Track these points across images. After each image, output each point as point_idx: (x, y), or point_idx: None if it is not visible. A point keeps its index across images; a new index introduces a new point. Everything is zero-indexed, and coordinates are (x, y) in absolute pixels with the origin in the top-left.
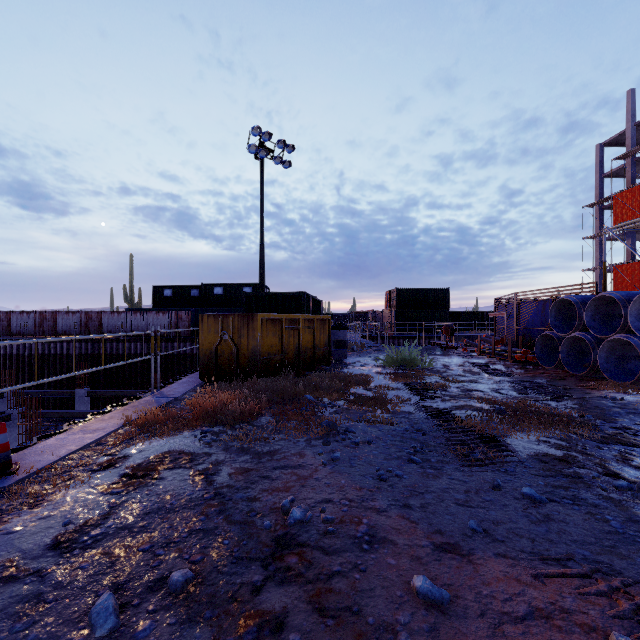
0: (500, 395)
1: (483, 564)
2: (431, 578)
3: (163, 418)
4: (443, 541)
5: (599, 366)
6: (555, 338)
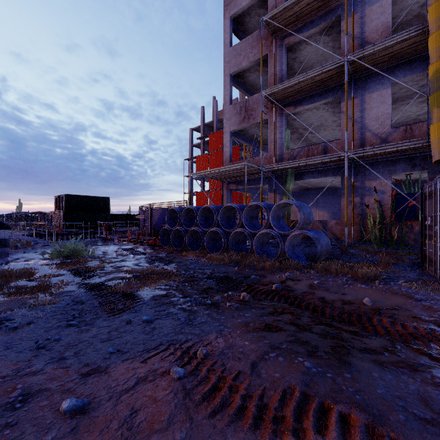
0: (139, 267)
1: (115, 370)
2: (77, 397)
3: None
4: (89, 369)
5: (187, 244)
6: (169, 230)
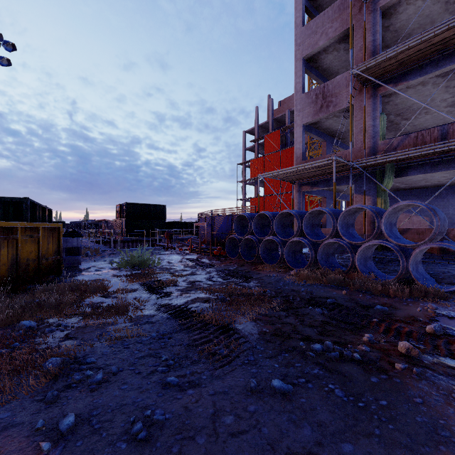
0: (213, 282)
1: None
2: None
3: None
4: None
5: (260, 256)
6: (237, 239)
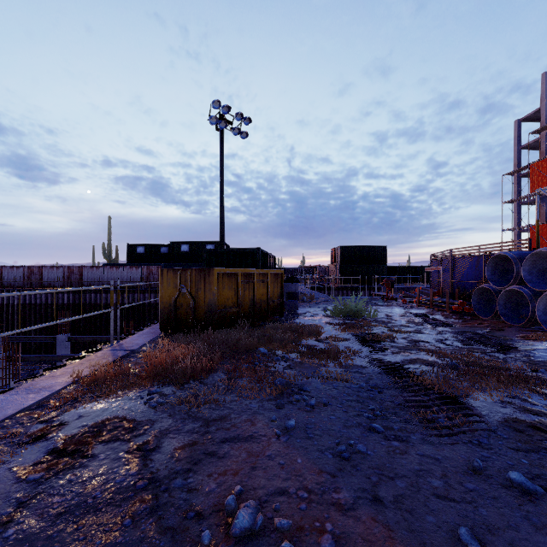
0: (445, 346)
1: None
2: None
3: (114, 375)
4: None
5: (537, 318)
6: (492, 291)
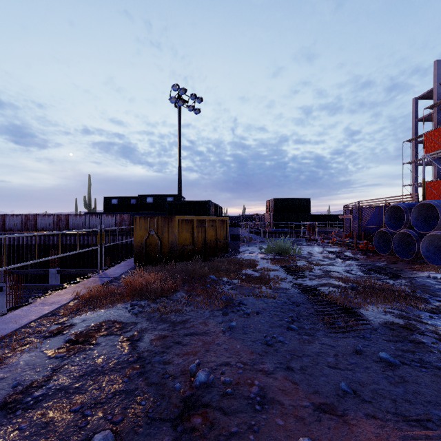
0: (351, 275)
1: (356, 425)
2: (314, 439)
3: (104, 293)
4: (321, 402)
5: (422, 254)
6: (389, 233)
